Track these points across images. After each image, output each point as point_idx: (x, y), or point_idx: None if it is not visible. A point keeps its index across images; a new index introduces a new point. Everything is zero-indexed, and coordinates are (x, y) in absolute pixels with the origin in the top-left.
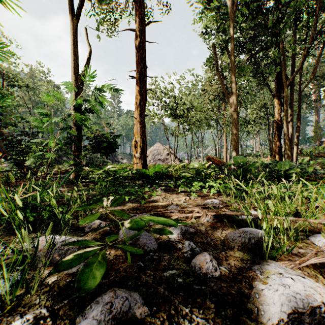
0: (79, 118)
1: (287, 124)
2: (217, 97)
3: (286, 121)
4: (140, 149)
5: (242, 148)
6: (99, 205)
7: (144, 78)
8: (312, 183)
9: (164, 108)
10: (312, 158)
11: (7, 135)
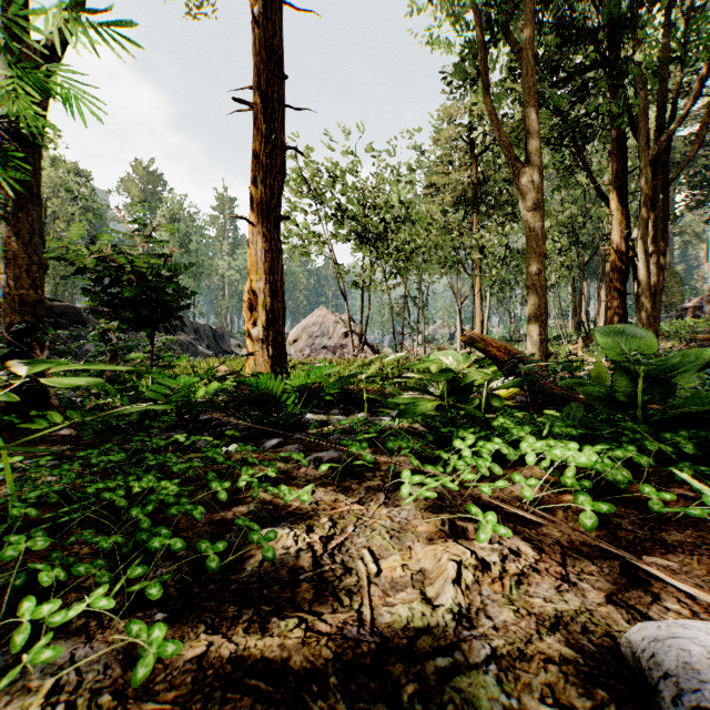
0: None
1: (645, 258)
2: (457, 207)
3: (644, 249)
4: (266, 313)
5: (513, 323)
6: None
7: (278, 108)
8: None
9: (336, 218)
10: (687, 345)
11: None
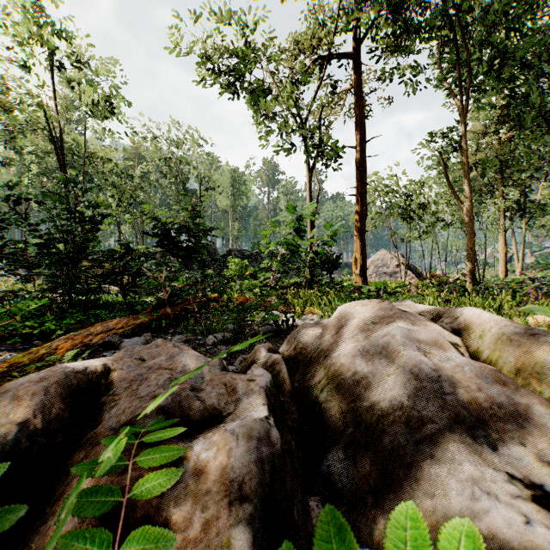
0: (323, 252)
1: None
2: None
3: None
4: (360, 265)
5: None
6: (353, 295)
7: (365, 195)
8: (514, 299)
9: (389, 209)
10: None
11: (210, 247)
